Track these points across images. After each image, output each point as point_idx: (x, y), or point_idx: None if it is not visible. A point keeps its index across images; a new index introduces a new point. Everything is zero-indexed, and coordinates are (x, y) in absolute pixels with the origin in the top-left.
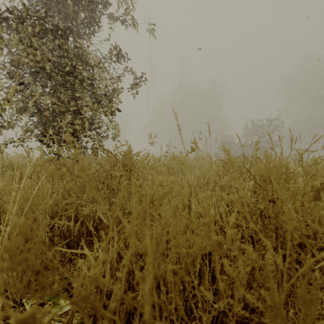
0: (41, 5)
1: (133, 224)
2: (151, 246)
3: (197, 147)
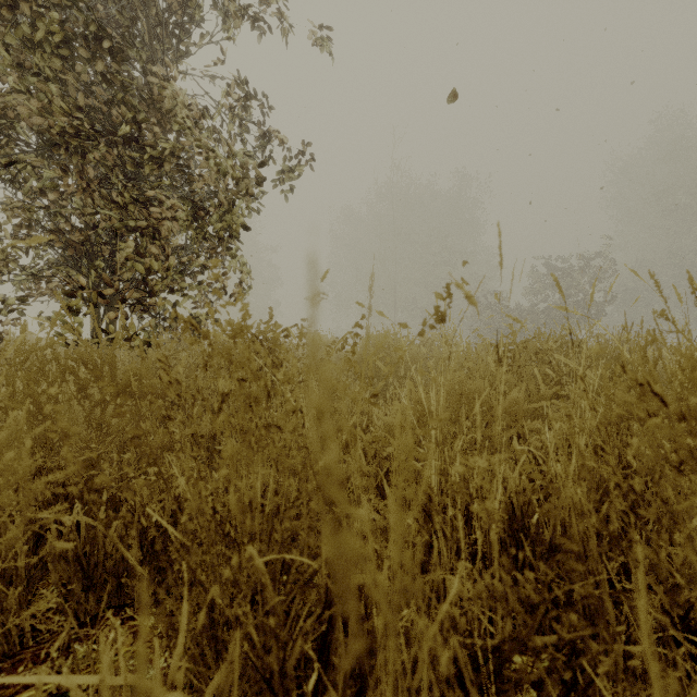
0: None
1: None
2: None
3: (472, 304)
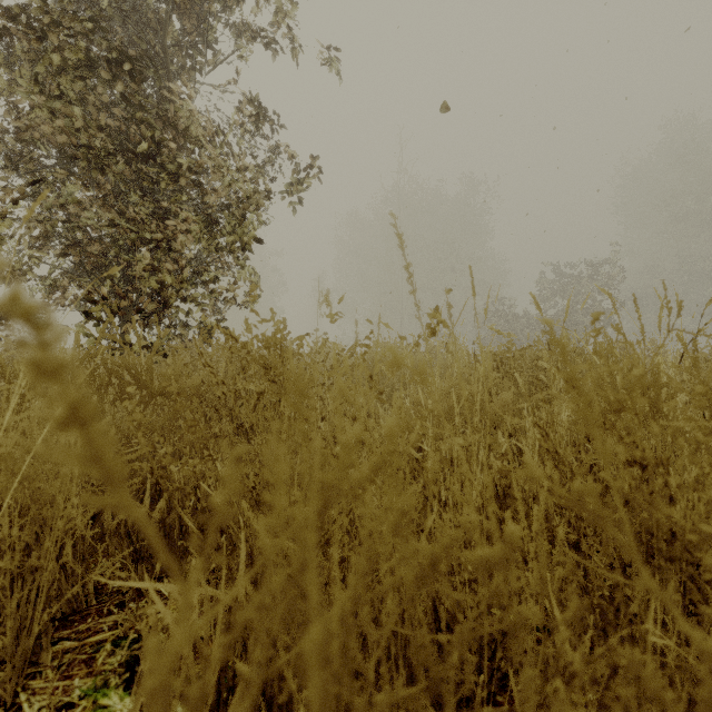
0: (85, 5)
1: (267, 589)
2: (322, 676)
3: (446, 327)
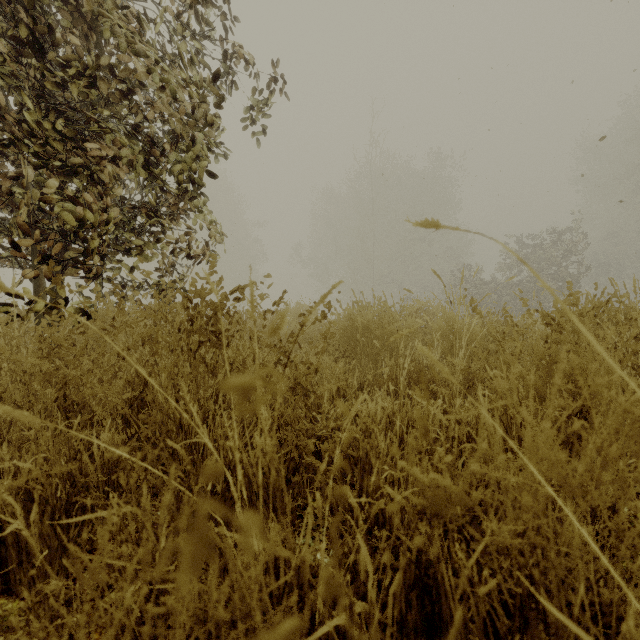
0: None
1: None
2: None
3: None
